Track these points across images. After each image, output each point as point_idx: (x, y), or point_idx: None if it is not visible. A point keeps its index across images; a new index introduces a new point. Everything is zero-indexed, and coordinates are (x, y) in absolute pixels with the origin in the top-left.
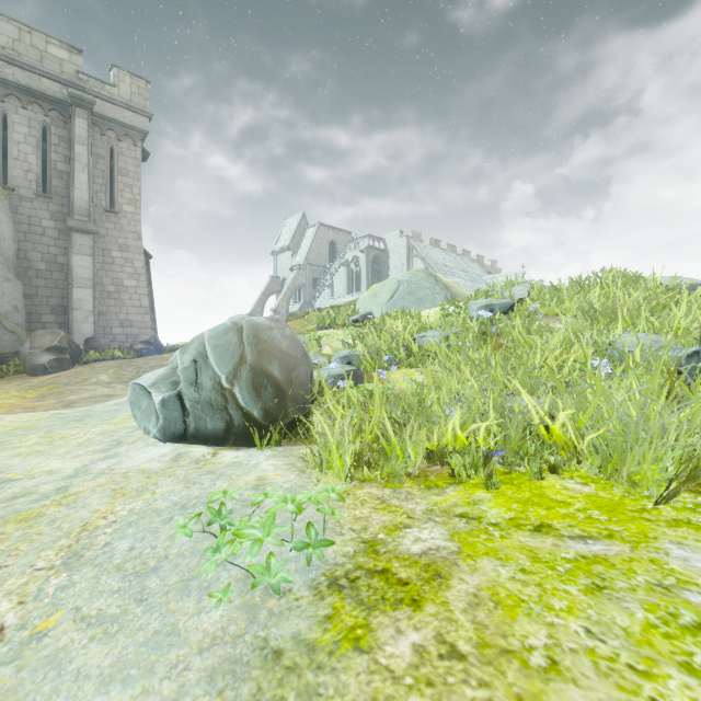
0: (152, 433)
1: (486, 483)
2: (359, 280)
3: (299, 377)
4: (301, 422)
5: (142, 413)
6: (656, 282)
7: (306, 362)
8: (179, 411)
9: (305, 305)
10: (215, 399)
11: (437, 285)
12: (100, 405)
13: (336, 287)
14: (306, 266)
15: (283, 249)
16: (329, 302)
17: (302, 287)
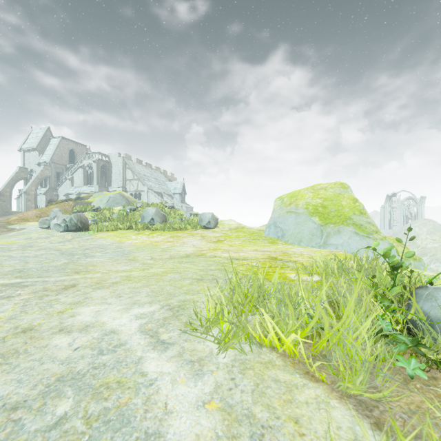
0: (62, 230)
1: (112, 231)
2: (92, 178)
3: (87, 222)
4: (87, 229)
5: (57, 228)
6: (161, 206)
7: (88, 220)
8: (66, 227)
9: (50, 189)
10: (74, 225)
11: (123, 198)
12: (8, 234)
13: (76, 180)
14: (51, 164)
15: (30, 149)
16: (70, 189)
17: (48, 177)
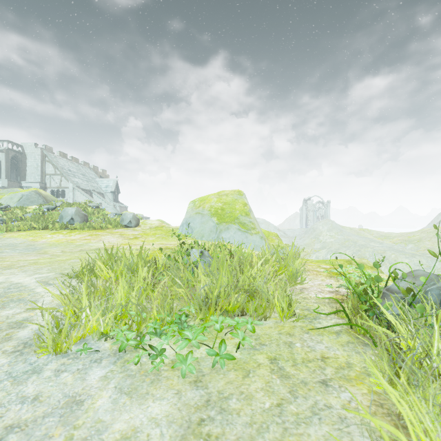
0: None
1: (25, 231)
2: None
3: None
4: None
5: None
6: (84, 205)
7: None
8: None
9: None
10: None
11: (40, 197)
12: None
13: None
14: None
15: None
16: None
17: None
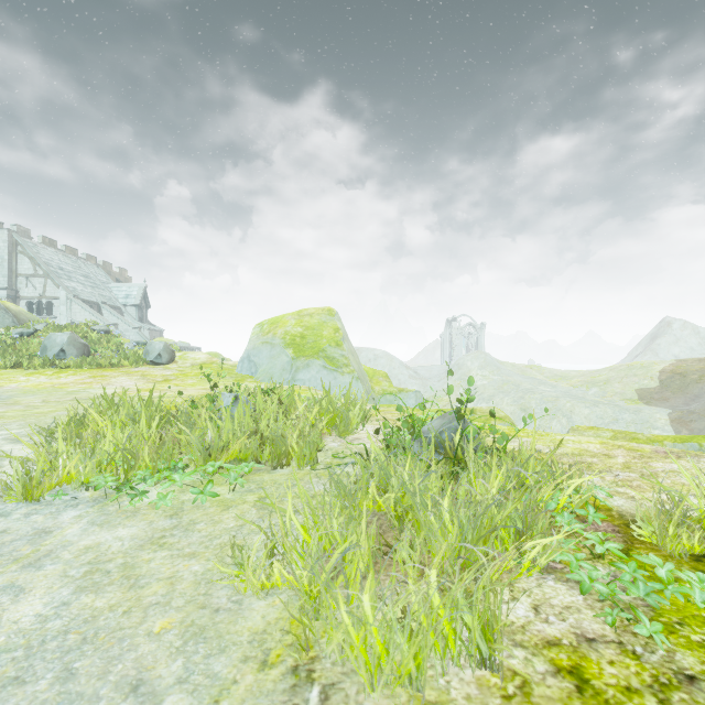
0: None
1: None
2: None
3: None
4: None
5: None
6: (83, 329)
7: None
8: None
9: None
10: None
11: (7, 314)
12: None
13: None
14: None
15: None
16: None
17: None
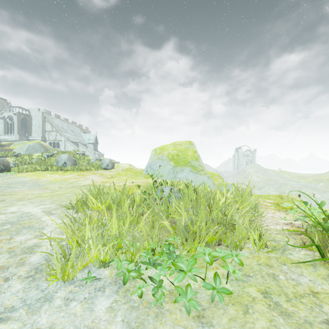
0: None
1: (31, 172)
2: (13, 128)
3: (9, 165)
4: (9, 170)
5: None
6: (73, 153)
7: (9, 163)
8: None
9: None
10: None
11: (42, 147)
12: None
13: None
14: None
15: None
16: None
17: None
